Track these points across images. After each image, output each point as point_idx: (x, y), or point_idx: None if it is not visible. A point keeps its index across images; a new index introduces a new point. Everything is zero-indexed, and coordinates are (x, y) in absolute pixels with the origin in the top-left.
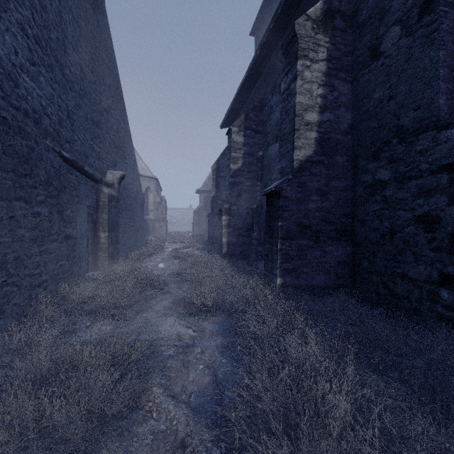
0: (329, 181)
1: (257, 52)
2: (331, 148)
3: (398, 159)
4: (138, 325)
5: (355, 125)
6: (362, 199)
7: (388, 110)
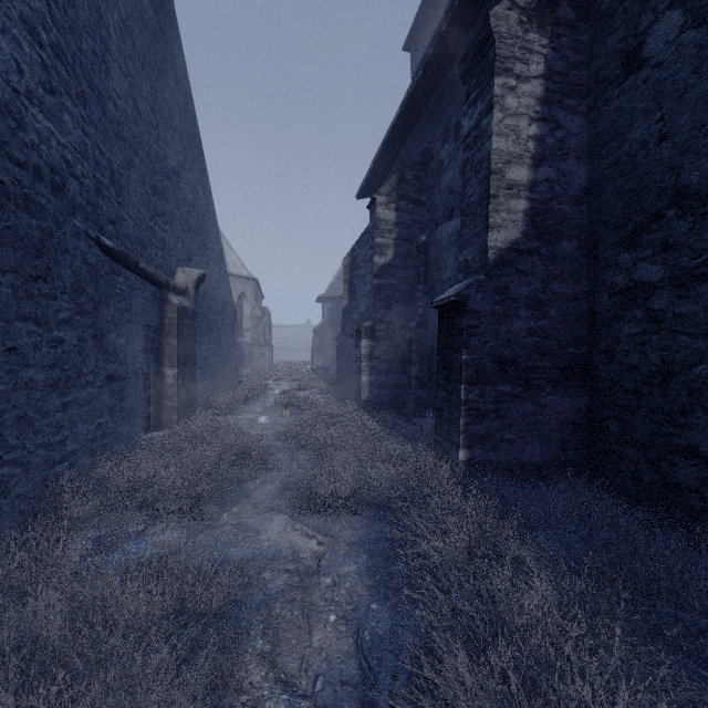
0: (548, 283)
1: (418, 73)
2: (552, 227)
3: (678, 244)
4: (225, 531)
5: (594, 187)
6: (608, 315)
7: (658, 159)
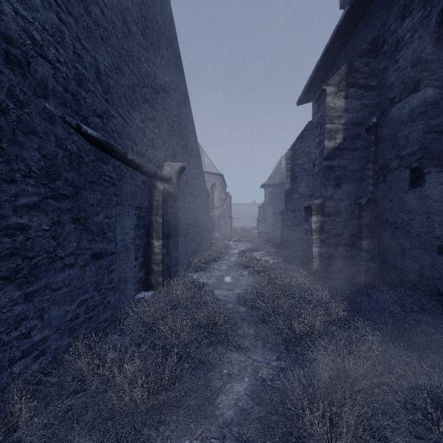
0: None
1: None
2: None
3: None
4: None
5: None
6: None
7: None
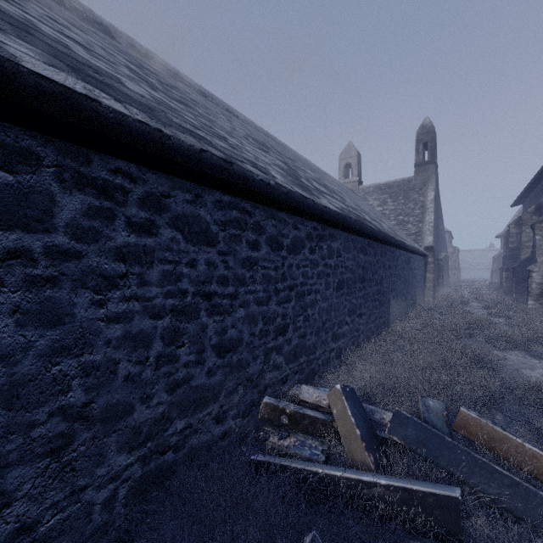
0: None
1: (524, 189)
2: None
3: None
4: None
5: None
6: None
7: None
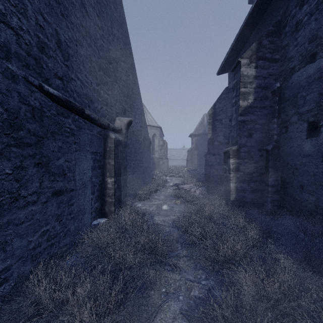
0: None
1: None
2: None
3: None
4: None
5: None
6: None
7: None
